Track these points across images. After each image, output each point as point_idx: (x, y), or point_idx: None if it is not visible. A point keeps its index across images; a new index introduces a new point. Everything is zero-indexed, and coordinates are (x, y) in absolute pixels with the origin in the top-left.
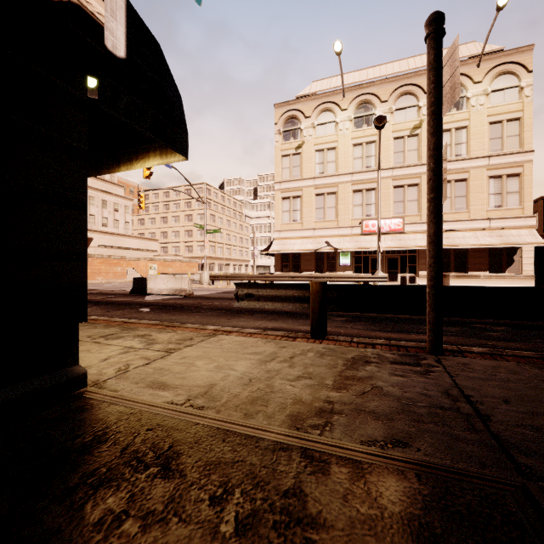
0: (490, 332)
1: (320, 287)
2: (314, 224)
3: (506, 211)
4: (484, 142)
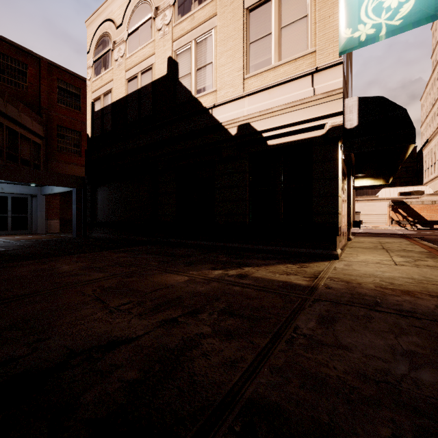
0: None
1: None
2: None
3: None
4: None
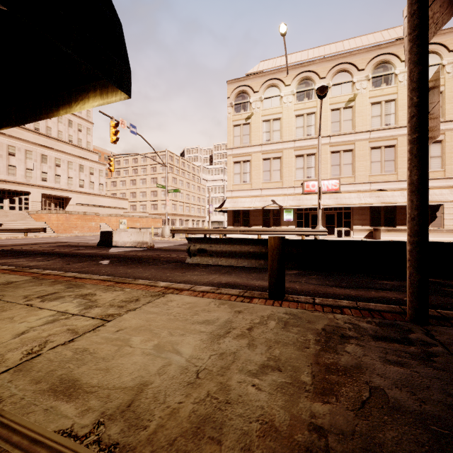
0: (450, 288)
1: (279, 243)
2: (262, 185)
3: (429, 173)
4: None
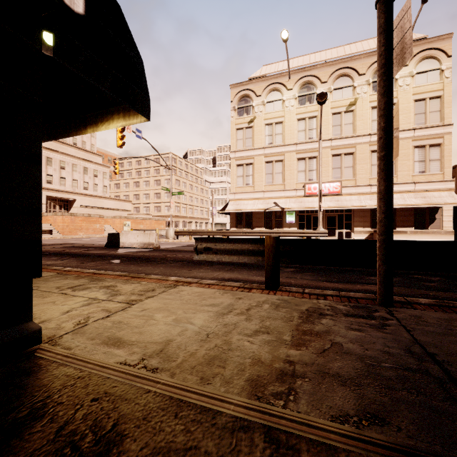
0: (428, 283)
1: (274, 242)
2: (264, 187)
3: (428, 176)
4: (410, 117)
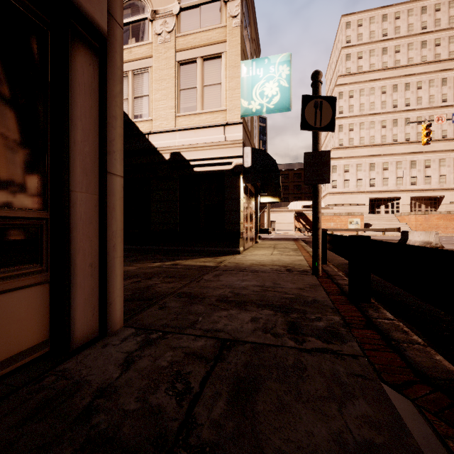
0: None
1: None
2: None
3: None
4: None
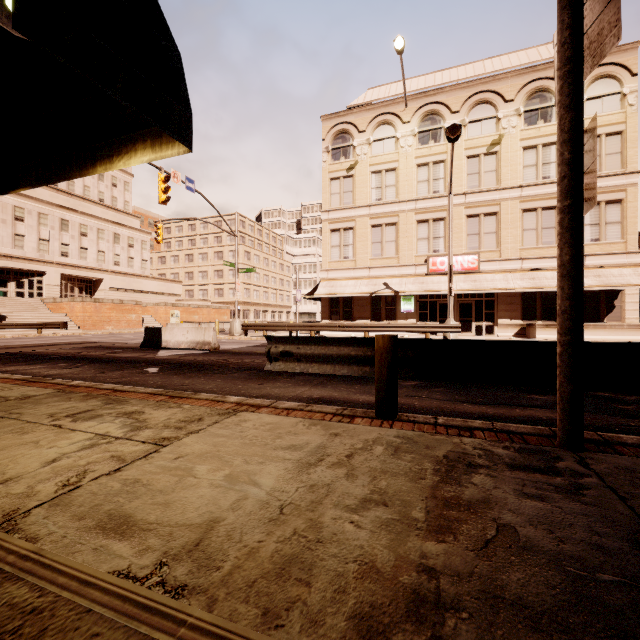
0: (622, 405)
1: (390, 343)
2: (370, 262)
3: (604, 245)
4: None
